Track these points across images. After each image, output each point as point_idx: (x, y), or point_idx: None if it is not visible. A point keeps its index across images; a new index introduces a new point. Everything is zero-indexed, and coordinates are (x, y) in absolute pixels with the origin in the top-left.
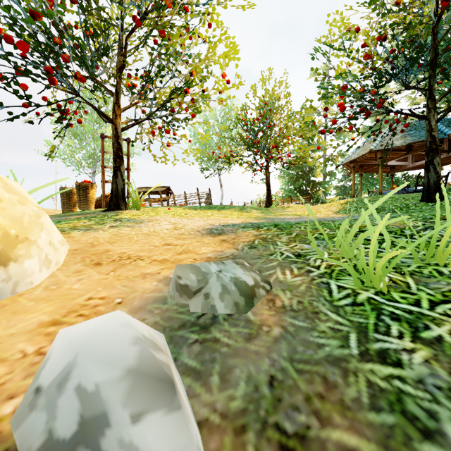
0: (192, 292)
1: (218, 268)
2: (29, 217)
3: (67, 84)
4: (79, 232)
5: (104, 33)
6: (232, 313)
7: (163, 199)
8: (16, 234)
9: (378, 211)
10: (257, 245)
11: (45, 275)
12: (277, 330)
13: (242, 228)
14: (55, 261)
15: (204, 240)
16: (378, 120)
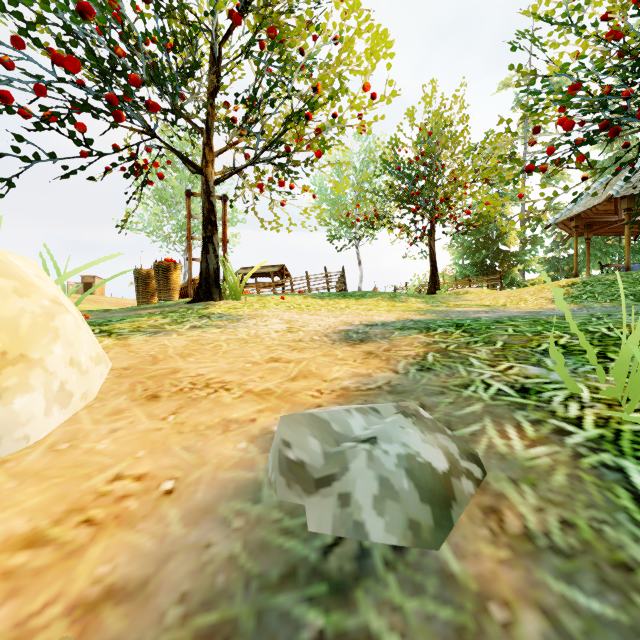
0: (313, 478)
1: (367, 422)
2: (33, 318)
3: (139, 120)
4: (142, 337)
5: (190, 43)
6: (404, 546)
7: (276, 284)
8: (3, 349)
9: (638, 298)
10: (433, 364)
11: (58, 419)
12: (531, 622)
13: (400, 330)
14: (80, 393)
15: (336, 353)
16: (628, 145)
